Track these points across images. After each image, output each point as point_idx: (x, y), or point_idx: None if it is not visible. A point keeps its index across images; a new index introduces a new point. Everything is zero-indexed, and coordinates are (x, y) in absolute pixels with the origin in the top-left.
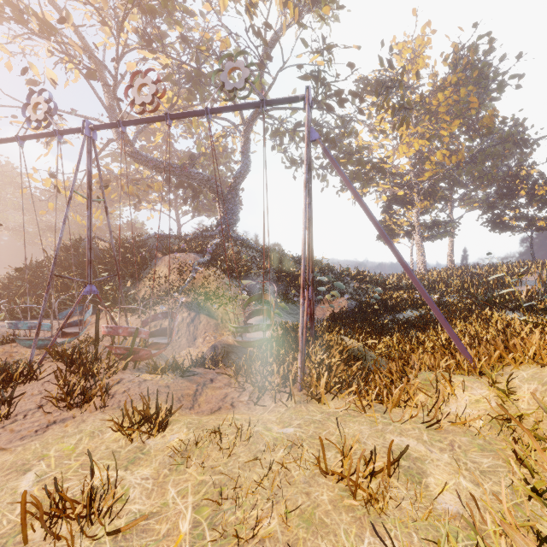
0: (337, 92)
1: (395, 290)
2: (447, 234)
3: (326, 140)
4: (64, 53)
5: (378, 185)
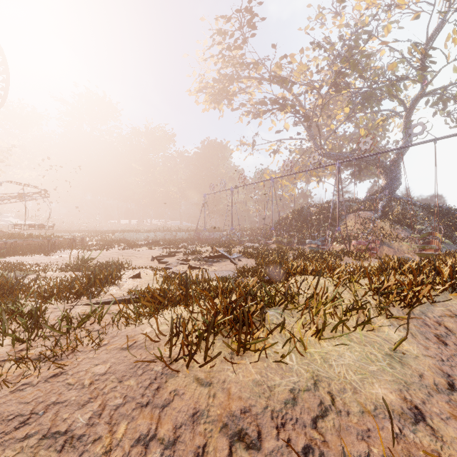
0: None
1: None
2: None
3: None
4: (295, 114)
5: None
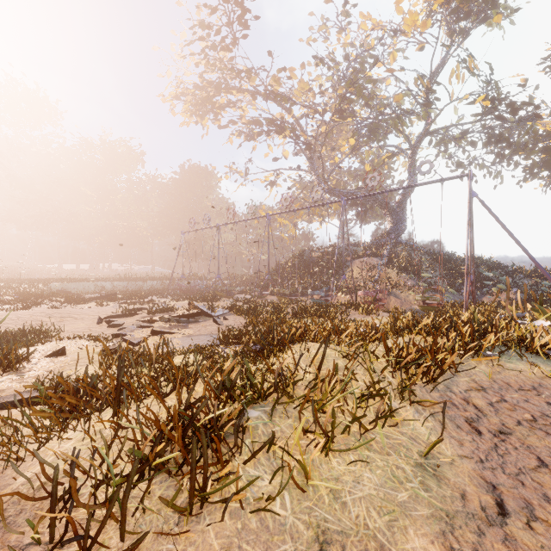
0: (508, 105)
1: None
2: None
3: (499, 141)
4: (295, 139)
5: None
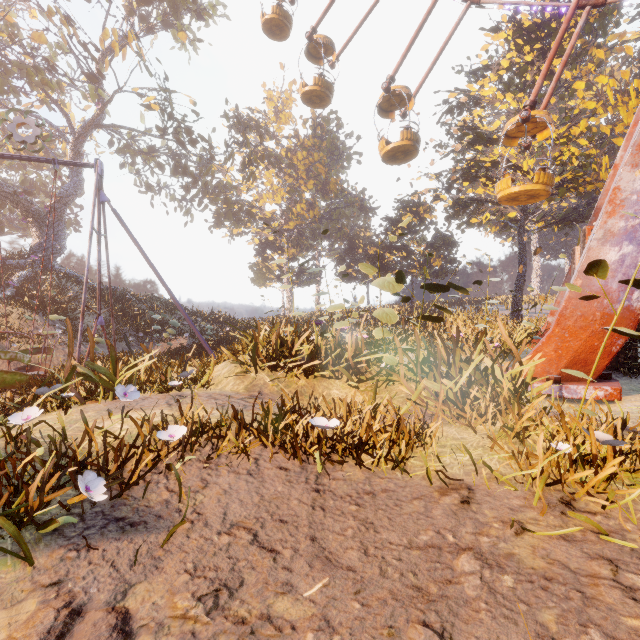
0: (187, 131)
1: (242, 329)
2: (313, 281)
3: (185, 173)
4: None
5: (248, 227)
